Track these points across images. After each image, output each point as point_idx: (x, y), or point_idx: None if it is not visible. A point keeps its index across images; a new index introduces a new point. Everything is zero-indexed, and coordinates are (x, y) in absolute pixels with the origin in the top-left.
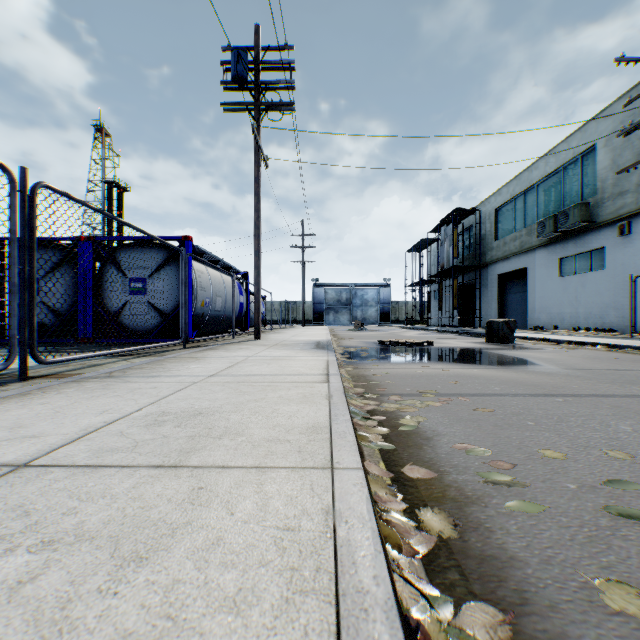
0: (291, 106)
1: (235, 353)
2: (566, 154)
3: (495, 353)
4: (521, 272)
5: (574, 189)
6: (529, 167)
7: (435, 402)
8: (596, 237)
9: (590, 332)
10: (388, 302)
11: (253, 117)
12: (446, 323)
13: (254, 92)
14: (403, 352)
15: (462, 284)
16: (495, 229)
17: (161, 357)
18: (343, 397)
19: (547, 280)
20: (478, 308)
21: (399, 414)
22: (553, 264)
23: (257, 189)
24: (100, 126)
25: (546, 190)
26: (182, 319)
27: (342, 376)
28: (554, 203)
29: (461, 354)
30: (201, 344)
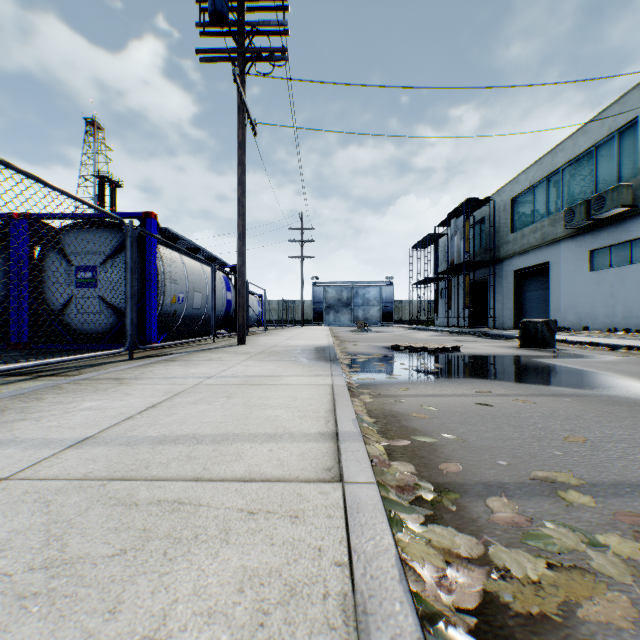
0: (284, 55)
1: (193, 369)
2: (600, 131)
3: (553, 364)
4: (542, 267)
5: (609, 171)
6: (553, 150)
7: (629, 540)
8: (638, 224)
9: (631, 334)
10: (391, 301)
11: (236, 67)
12: (454, 323)
13: (238, 36)
14: (429, 362)
15: (473, 281)
16: (511, 221)
17: (68, 378)
18: (415, 638)
19: (575, 275)
20: (491, 307)
21: (586, 636)
22: (582, 257)
23: (241, 157)
24: (92, 119)
25: (573, 174)
26: (126, 318)
27: (360, 421)
28: (583, 188)
29: (509, 366)
30: (163, 351)
